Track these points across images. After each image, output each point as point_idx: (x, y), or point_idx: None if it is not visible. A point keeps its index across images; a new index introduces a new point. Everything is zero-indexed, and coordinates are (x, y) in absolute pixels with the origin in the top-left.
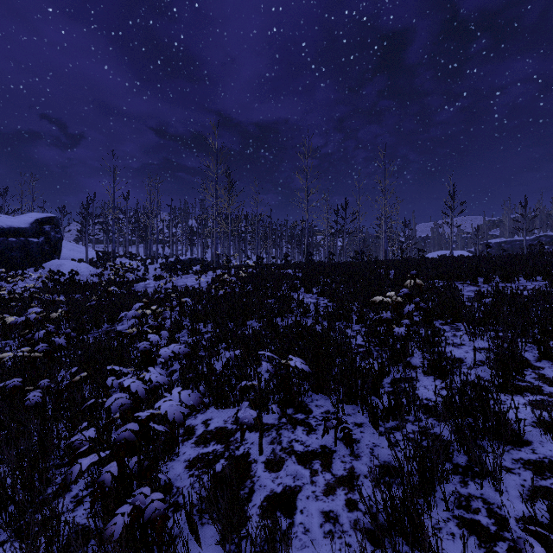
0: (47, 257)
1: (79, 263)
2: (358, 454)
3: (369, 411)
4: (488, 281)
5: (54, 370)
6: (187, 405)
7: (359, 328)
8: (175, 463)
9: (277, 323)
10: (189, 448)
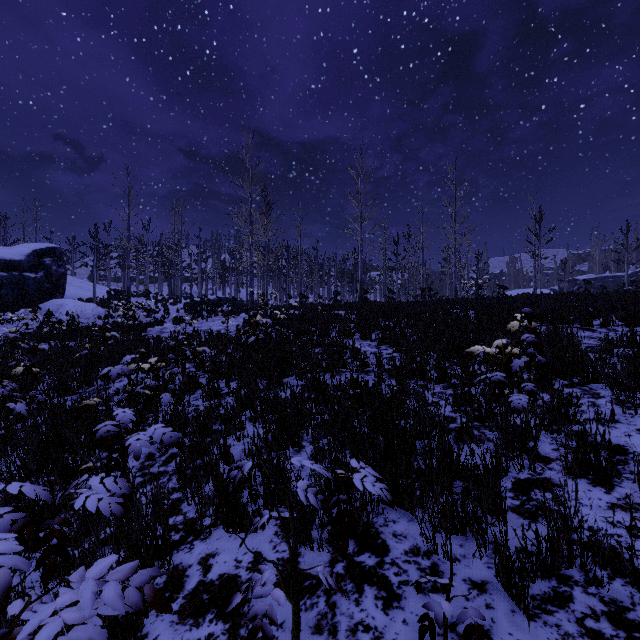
0: (47, 295)
1: (85, 304)
2: None
3: (498, 562)
4: (607, 324)
5: None
6: (183, 521)
7: (441, 390)
8: None
9: (326, 383)
10: (167, 627)
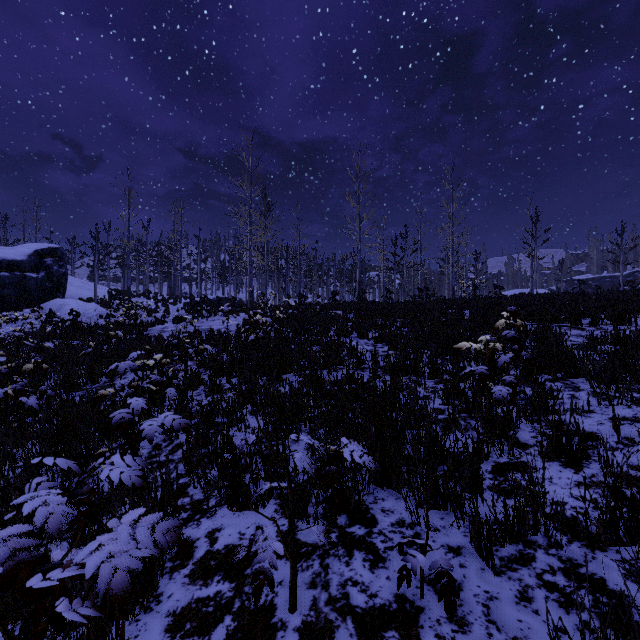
0: (48, 295)
1: (86, 303)
2: (463, 619)
3: (472, 528)
4: (595, 322)
5: (12, 444)
6: (190, 502)
7: (432, 385)
8: (152, 618)
9: (323, 378)
10: (179, 587)
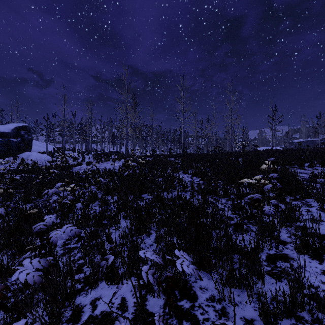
0: (22, 150)
1: (42, 154)
2: None
3: (261, 308)
4: (312, 165)
5: None
6: (83, 276)
7: (225, 201)
8: None
9: (164, 197)
10: None
